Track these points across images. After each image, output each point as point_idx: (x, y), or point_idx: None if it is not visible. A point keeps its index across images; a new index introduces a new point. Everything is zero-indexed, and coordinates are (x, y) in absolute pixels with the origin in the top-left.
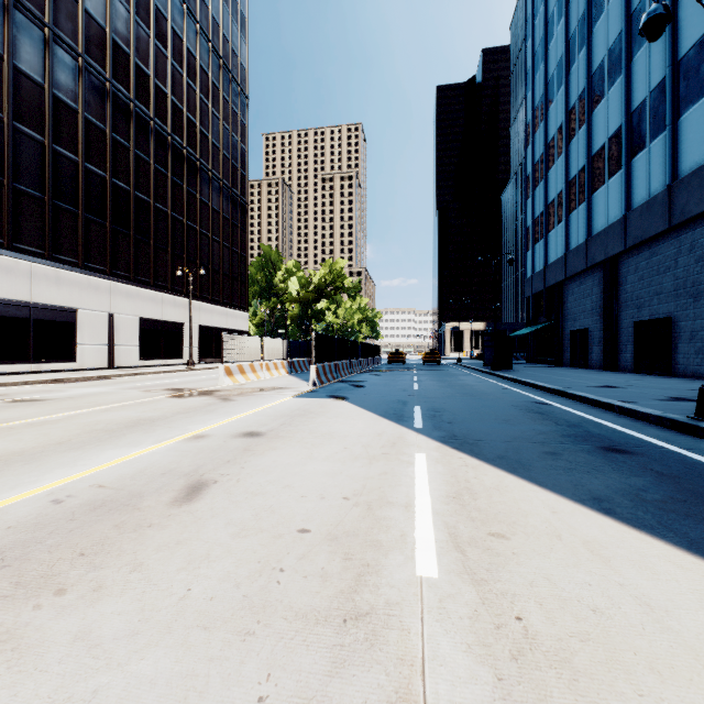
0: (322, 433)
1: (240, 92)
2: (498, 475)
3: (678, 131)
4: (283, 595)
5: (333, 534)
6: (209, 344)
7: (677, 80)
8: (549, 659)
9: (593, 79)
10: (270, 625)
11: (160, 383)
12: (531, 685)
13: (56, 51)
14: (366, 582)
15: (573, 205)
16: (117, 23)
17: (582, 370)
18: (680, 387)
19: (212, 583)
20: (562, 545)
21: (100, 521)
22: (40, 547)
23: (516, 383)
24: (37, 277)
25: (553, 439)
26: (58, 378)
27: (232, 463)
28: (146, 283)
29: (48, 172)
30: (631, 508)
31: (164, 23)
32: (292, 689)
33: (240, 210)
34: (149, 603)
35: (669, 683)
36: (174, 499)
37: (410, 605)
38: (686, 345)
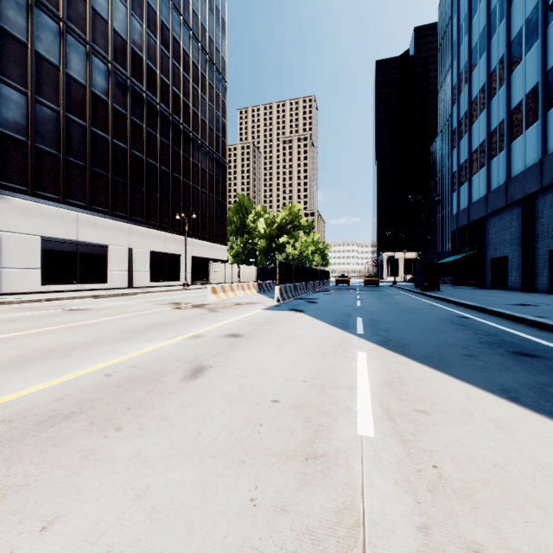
0: (286, 336)
1: (221, 79)
2: (424, 370)
3: None
4: (263, 440)
5: (296, 404)
6: (199, 270)
7: None
8: (456, 493)
9: (512, 45)
10: (255, 458)
11: (165, 298)
12: (442, 508)
13: (94, 60)
14: (321, 436)
15: (494, 152)
16: (134, 36)
17: (502, 291)
18: None
19: (215, 430)
20: (473, 420)
21: (137, 389)
22: (102, 402)
23: (442, 301)
24: (82, 223)
25: (472, 345)
26: (96, 295)
27: (221, 355)
28: (154, 225)
29: (89, 147)
30: (534, 398)
31: (167, 32)
32: (272, 495)
33: (221, 168)
34: (174, 439)
35: (550, 516)
36: (184, 377)
37: (353, 453)
38: None
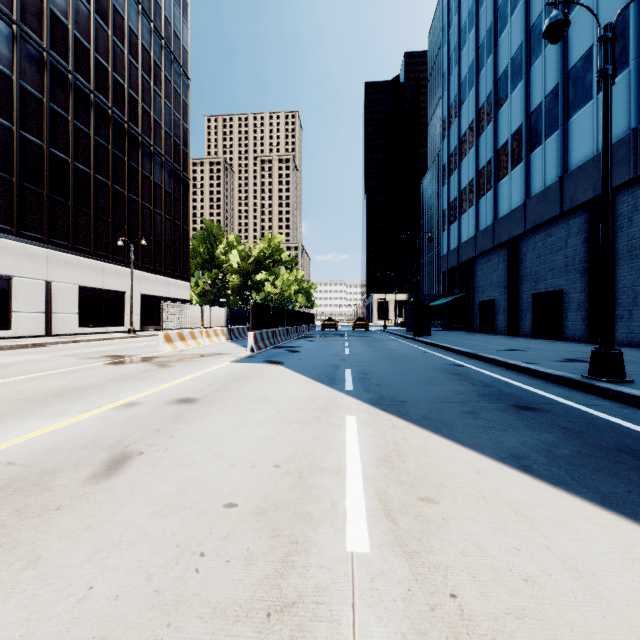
0: (257, 398)
1: (182, 73)
2: (424, 436)
3: (568, 131)
4: (200, 587)
5: (262, 507)
6: (151, 312)
7: (567, 88)
8: None
9: (499, 83)
10: (181, 628)
11: (98, 350)
12: None
13: None
14: (294, 563)
15: (482, 191)
16: None
17: (490, 335)
18: (571, 350)
19: (120, 577)
20: (488, 506)
21: None
22: None
23: (435, 347)
24: None
25: (471, 399)
26: None
27: (161, 432)
28: (86, 252)
29: None
30: (547, 465)
31: None
32: None
33: (182, 185)
34: (37, 610)
35: None
36: (91, 475)
37: (341, 588)
38: (575, 314)
